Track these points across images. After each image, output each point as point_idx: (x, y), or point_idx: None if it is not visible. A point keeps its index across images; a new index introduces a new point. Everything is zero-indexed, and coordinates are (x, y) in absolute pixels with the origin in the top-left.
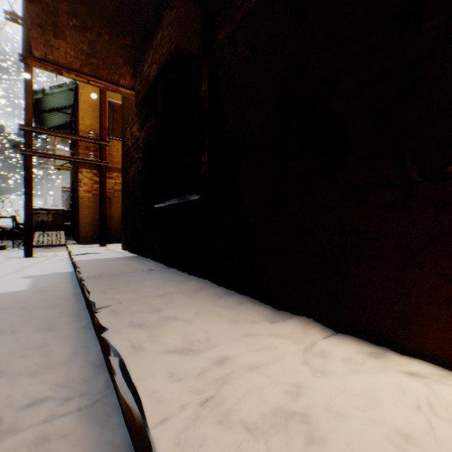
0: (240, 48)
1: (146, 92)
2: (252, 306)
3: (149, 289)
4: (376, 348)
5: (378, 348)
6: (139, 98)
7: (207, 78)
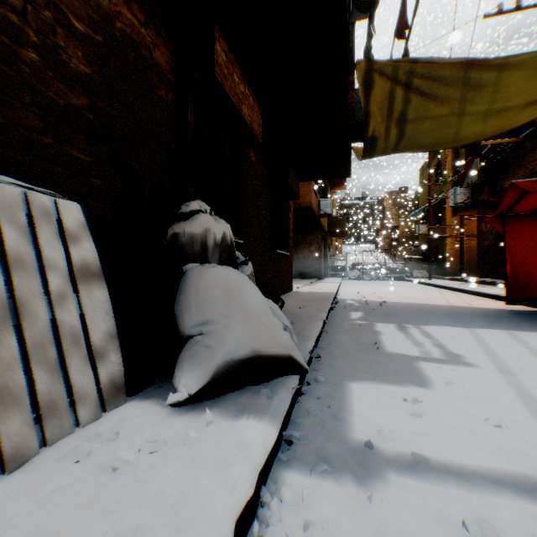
0: None
1: None
2: None
3: None
4: None
5: None
6: None
7: None
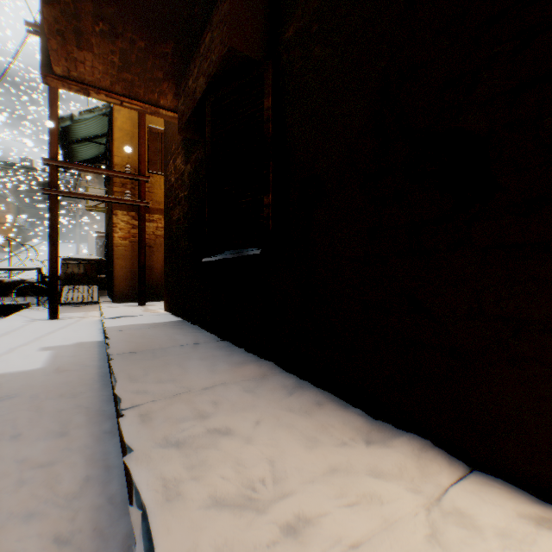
0: (317, 47)
1: (191, 114)
2: (336, 410)
3: (193, 377)
4: (546, 509)
5: (550, 509)
6: (183, 121)
7: (271, 90)
